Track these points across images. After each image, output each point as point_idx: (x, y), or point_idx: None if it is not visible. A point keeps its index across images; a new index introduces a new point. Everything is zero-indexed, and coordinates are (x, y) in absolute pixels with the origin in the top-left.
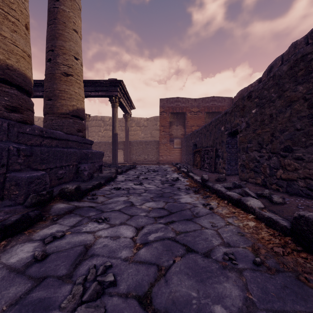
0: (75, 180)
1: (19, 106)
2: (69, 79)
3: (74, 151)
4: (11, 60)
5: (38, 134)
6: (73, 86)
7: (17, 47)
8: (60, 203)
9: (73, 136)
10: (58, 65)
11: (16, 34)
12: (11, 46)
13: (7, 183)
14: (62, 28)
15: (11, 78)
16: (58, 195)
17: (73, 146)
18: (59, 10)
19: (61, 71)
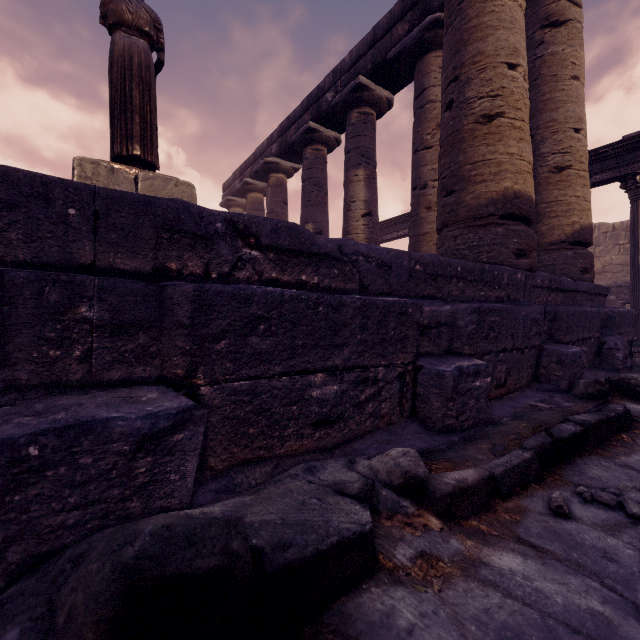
0: (596, 366)
1: (527, 247)
2: (565, 176)
3: (597, 311)
4: (518, 184)
5: (546, 285)
6: (571, 186)
7: (523, 162)
8: (630, 403)
9: (579, 282)
10: (543, 158)
11: (521, 143)
12: (518, 163)
13: (543, 359)
14: (550, 88)
15: (519, 209)
16: (614, 389)
17: (580, 303)
18: (545, 58)
19: (548, 167)
